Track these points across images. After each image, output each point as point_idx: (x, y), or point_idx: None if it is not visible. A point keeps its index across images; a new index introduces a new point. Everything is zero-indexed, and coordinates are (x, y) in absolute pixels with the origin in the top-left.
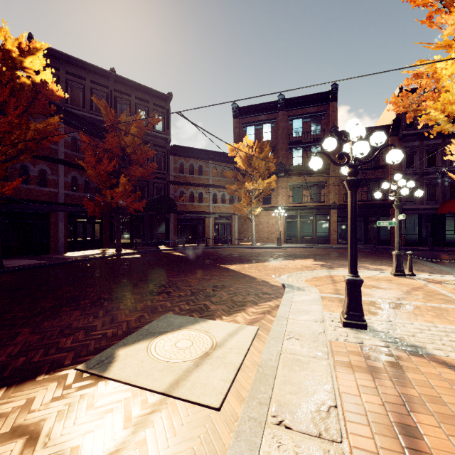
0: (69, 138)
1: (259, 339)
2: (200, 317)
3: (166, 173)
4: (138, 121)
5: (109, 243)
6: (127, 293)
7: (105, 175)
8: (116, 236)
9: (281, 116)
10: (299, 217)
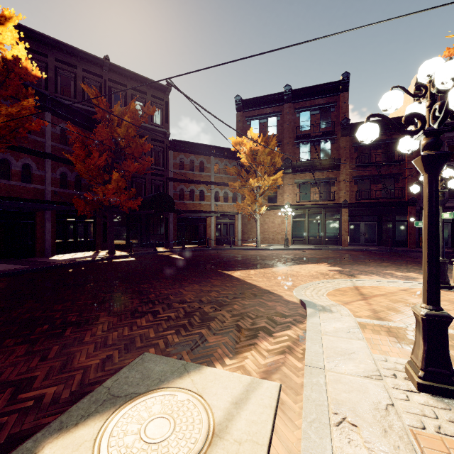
0: (57, 130)
1: (284, 414)
2: (193, 360)
3: (165, 170)
4: (132, 111)
5: (103, 244)
6: (103, 313)
7: (95, 170)
8: (109, 237)
9: (288, 109)
10: (307, 216)
